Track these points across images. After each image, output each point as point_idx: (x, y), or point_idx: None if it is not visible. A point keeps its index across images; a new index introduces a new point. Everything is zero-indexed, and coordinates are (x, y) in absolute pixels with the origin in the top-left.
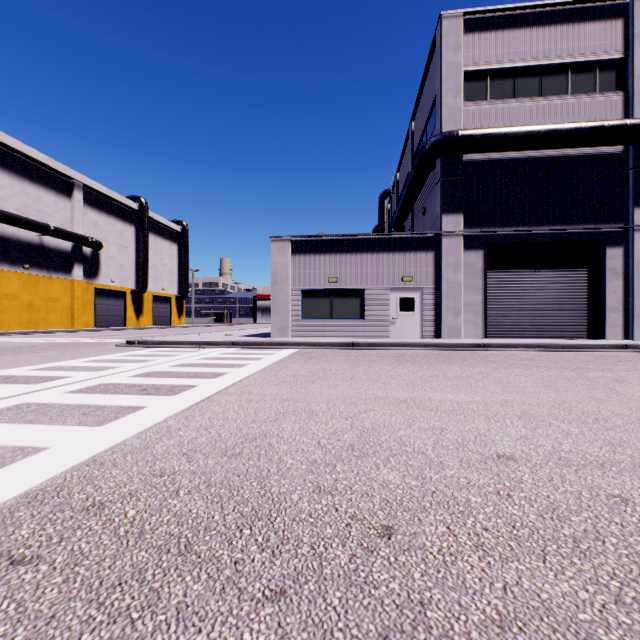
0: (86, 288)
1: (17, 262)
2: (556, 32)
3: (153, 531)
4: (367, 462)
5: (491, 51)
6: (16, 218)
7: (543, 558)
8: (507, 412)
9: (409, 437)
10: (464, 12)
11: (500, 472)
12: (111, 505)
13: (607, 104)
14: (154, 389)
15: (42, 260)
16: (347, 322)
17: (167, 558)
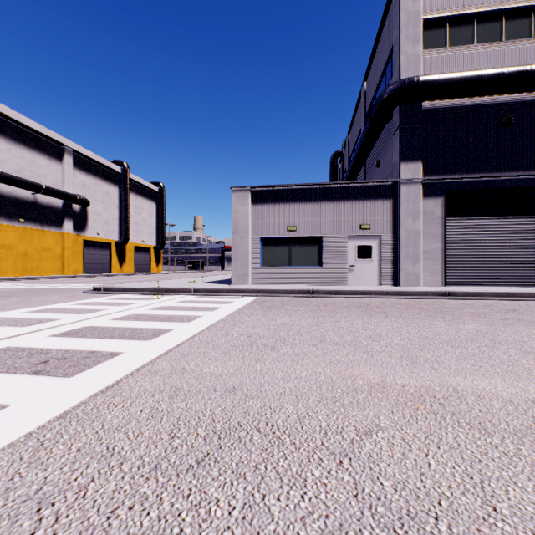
0: (75, 240)
1: (13, 217)
2: None
3: None
4: None
5: None
6: (11, 178)
7: None
8: None
9: None
10: None
11: None
12: None
13: None
14: (57, 361)
15: (36, 215)
16: (305, 269)
17: None
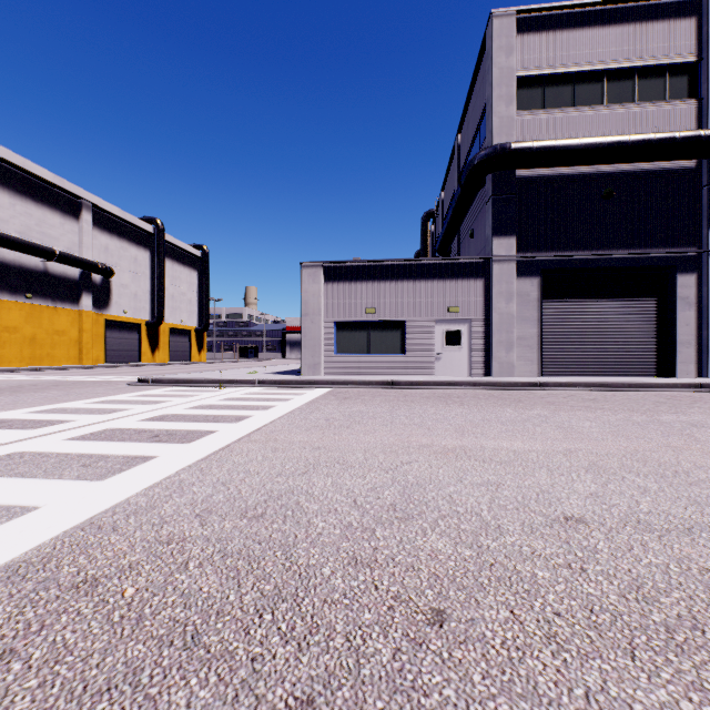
0: (95, 320)
1: (18, 291)
2: (621, 32)
3: (154, 616)
4: (412, 526)
5: (548, 54)
6: (17, 242)
7: (631, 654)
8: (572, 463)
9: (460, 494)
10: (517, 10)
11: (570, 539)
12: (106, 581)
13: (678, 113)
14: (167, 435)
15: (46, 289)
16: (386, 358)
17: (169, 653)
